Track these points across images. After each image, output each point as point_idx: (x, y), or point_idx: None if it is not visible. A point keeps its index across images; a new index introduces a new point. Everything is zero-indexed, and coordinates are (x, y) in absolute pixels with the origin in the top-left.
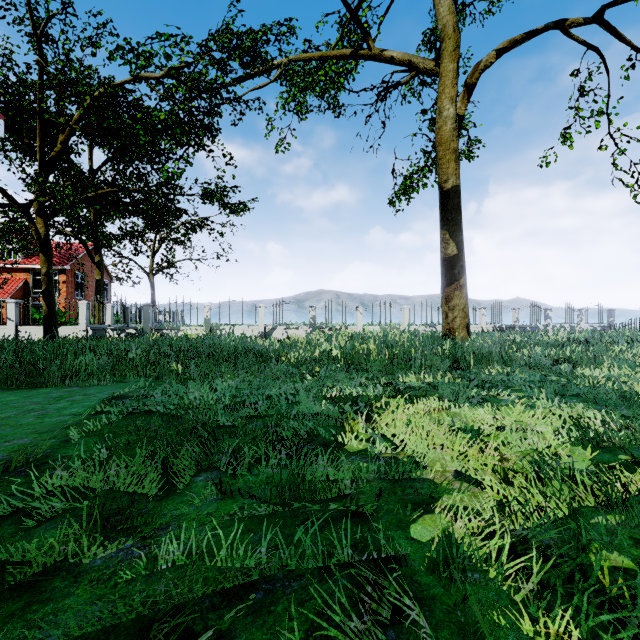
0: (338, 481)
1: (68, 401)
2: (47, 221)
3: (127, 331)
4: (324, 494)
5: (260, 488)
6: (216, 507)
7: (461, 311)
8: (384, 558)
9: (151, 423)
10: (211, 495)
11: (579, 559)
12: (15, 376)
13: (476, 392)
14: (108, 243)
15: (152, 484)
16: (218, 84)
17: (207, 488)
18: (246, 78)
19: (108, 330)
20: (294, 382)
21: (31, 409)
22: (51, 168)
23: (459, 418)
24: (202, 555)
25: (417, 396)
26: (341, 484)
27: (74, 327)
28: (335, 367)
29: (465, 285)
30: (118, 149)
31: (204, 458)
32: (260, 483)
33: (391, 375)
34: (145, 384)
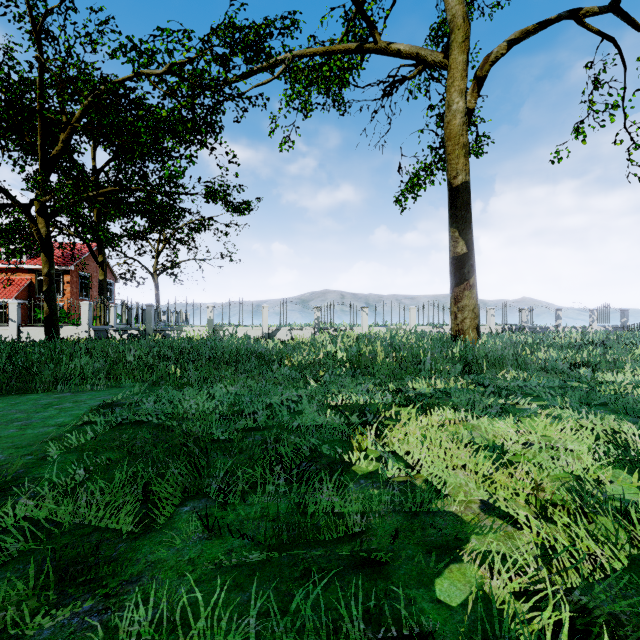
0: (345, 514)
1: (56, 409)
2: (48, 221)
3: (129, 332)
4: (329, 533)
5: (254, 523)
6: (200, 550)
7: (471, 312)
8: (406, 636)
9: (137, 439)
10: (196, 532)
11: None
12: (5, 381)
13: (493, 400)
14: (109, 243)
15: (128, 518)
16: (221, 81)
17: (192, 522)
18: (249, 74)
19: (110, 331)
20: (297, 388)
21: (15, 418)
22: (52, 167)
23: (479, 433)
24: (175, 625)
25: (429, 405)
26: (349, 520)
27: (76, 328)
28: (340, 371)
29: (475, 285)
30: (119, 147)
31: (192, 483)
32: (254, 516)
33: (399, 380)
34: (140, 390)
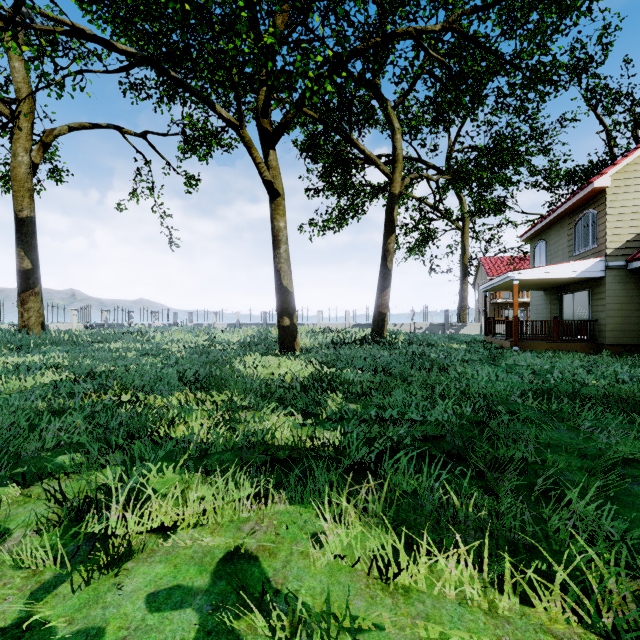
0: None
1: None
2: None
3: None
4: None
5: None
6: None
7: (37, 312)
8: None
9: None
10: None
11: (7, 366)
12: None
13: (19, 355)
14: None
15: None
16: None
17: None
18: None
19: None
20: None
21: None
22: None
23: None
24: None
25: None
26: None
27: None
28: None
29: (40, 293)
30: None
31: None
32: None
33: None
34: None
